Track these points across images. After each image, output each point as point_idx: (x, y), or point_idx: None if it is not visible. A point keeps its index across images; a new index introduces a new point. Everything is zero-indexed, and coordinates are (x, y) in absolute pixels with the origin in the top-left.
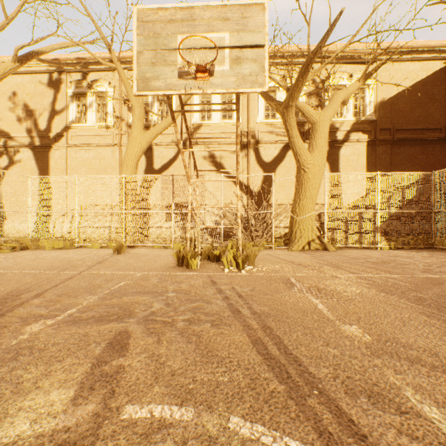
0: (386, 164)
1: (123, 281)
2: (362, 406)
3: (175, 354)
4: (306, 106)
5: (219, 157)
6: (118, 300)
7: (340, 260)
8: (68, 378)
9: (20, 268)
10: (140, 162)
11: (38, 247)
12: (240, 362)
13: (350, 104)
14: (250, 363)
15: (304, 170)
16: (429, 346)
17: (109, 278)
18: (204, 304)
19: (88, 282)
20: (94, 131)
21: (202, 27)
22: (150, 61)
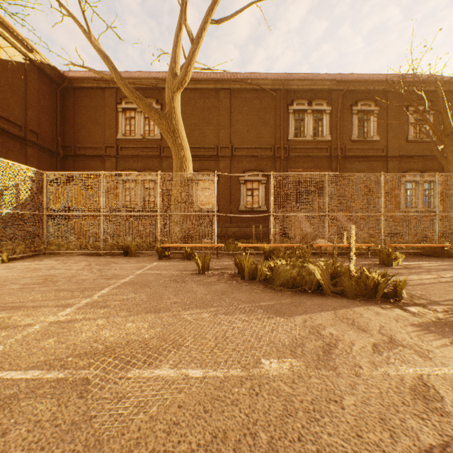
0: None
1: None
2: (452, 409)
3: None
4: None
5: None
6: None
7: None
8: None
9: None
10: None
11: None
12: None
13: None
14: None
15: None
16: (292, 334)
17: None
18: None
19: None
20: None
21: None
22: None
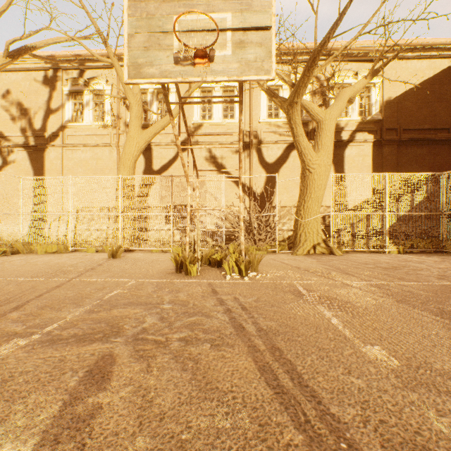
0: (392, 165)
1: (115, 290)
2: None
3: (167, 387)
4: (311, 104)
5: (221, 158)
6: (107, 313)
7: (348, 265)
8: (29, 425)
9: (6, 275)
10: (139, 163)
11: (30, 251)
12: (246, 398)
13: (355, 103)
14: (258, 400)
15: (310, 170)
16: None
17: (100, 286)
18: (203, 318)
19: (77, 291)
20: (91, 130)
21: (201, 7)
22: (142, 45)
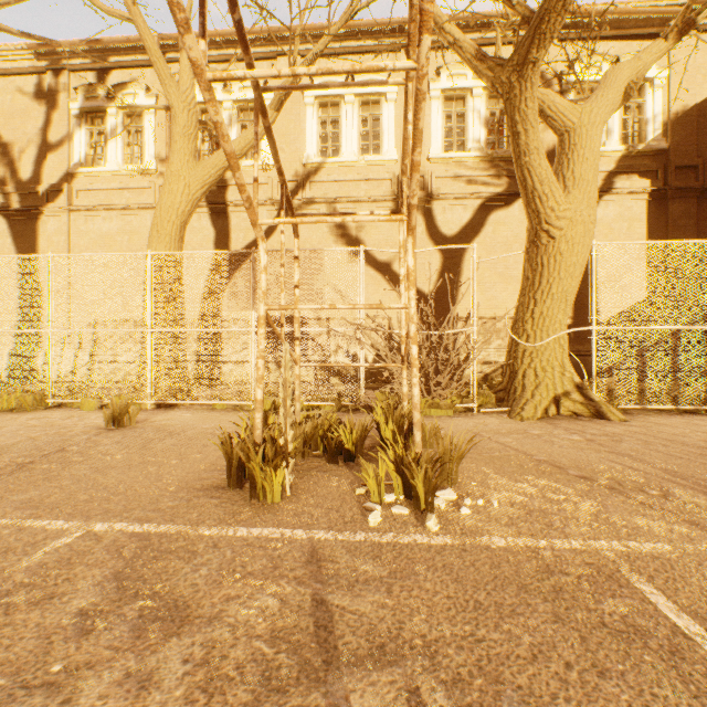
0: (688, 237)
1: None
2: None
3: None
4: (548, 94)
5: (356, 228)
6: None
7: (681, 456)
8: None
9: None
10: (205, 239)
11: None
12: None
13: (614, 120)
14: None
15: (550, 233)
16: None
17: None
18: None
19: None
20: (119, 181)
21: None
22: None
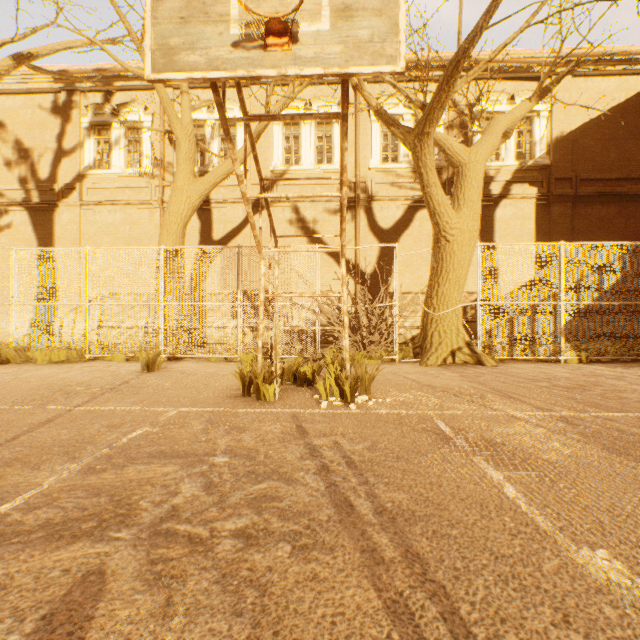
0: (565, 232)
1: (140, 428)
2: None
3: None
4: (448, 139)
5: (313, 222)
6: (116, 473)
7: (509, 382)
8: None
9: None
10: (192, 229)
11: (27, 360)
12: None
13: (510, 141)
14: None
15: (447, 238)
16: None
17: (118, 421)
18: (281, 484)
19: (77, 430)
20: (122, 181)
21: None
22: (177, 15)
